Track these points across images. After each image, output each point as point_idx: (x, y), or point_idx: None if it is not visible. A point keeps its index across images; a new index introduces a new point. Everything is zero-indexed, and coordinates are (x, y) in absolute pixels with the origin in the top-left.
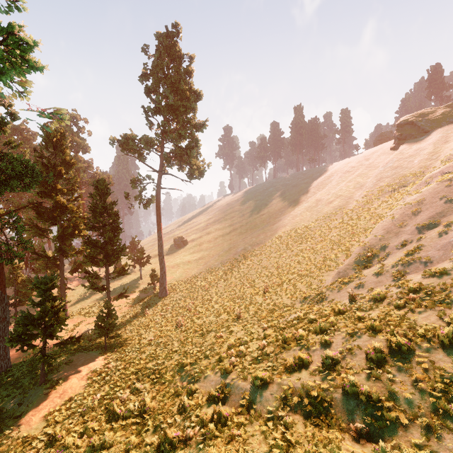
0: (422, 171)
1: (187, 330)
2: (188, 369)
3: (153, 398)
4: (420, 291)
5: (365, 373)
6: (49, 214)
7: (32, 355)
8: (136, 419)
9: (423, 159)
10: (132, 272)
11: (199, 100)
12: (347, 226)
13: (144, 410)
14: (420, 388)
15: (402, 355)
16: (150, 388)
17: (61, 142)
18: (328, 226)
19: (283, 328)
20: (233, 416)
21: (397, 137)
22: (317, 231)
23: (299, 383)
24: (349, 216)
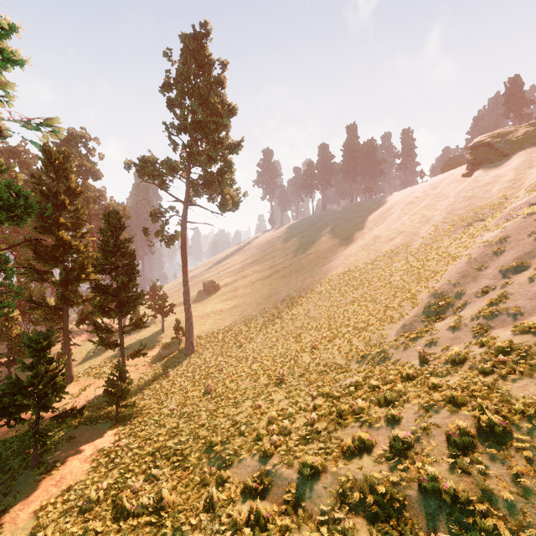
0: (502, 202)
1: (217, 397)
2: (218, 449)
3: (174, 489)
4: (511, 351)
5: (447, 462)
6: (50, 254)
7: (27, 427)
8: (150, 518)
9: (503, 188)
10: (152, 324)
11: (233, 115)
12: (412, 269)
13: (160, 505)
14: (523, 486)
15: (495, 439)
16: (170, 474)
17: (65, 166)
18: (388, 269)
19: (337, 397)
20: (276, 517)
21: (470, 162)
22: (376, 275)
23: (361, 474)
24: (414, 256)
